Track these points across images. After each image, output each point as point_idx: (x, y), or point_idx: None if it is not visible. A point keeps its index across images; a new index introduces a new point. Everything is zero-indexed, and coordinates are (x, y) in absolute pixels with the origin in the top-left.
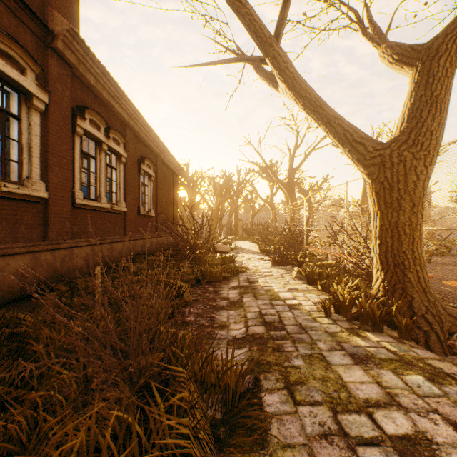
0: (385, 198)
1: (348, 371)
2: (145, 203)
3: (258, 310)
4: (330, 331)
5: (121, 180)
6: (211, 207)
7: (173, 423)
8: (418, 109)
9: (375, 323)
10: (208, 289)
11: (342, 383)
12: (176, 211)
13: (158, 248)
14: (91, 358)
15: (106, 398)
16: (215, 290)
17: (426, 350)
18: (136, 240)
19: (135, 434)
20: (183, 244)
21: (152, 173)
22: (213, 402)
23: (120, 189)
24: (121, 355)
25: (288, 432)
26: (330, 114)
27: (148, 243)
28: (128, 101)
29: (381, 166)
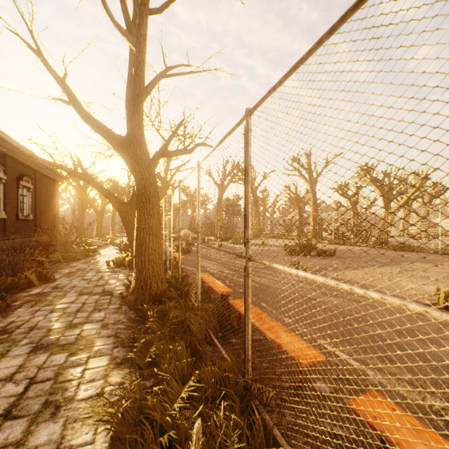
0: (124, 223)
1: (91, 274)
2: (24, 209)
3: (81, 267)
4: (102, 269)
5: (1, 196)
6: (96, 209)
7: (26, 273)
8: (133, 194)
9: (119, 265)
10: (64, 264)
11: (85, 275)
12: (59, 213)
13: (37, 244)
14: (0, 273)
15: (7, 282)
16: (68, 264)
17: (128, 270)
18: (15, 239)
19: (17, 280)
20: (57, 241)
21: (31, 186)
22: (42, 281)
23: (1, 202)
24: (11, 272)
25: (60, 281)
26: (104, 192)
27: (27, 241)
28: (9, 142)
29: (122, 212)
